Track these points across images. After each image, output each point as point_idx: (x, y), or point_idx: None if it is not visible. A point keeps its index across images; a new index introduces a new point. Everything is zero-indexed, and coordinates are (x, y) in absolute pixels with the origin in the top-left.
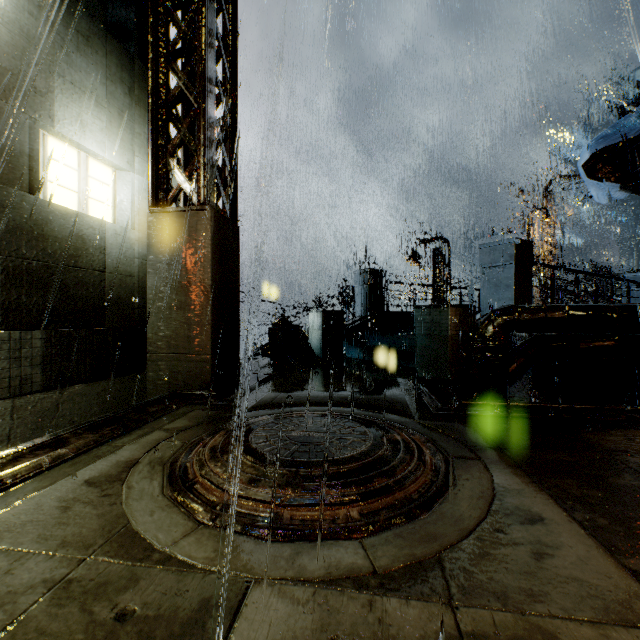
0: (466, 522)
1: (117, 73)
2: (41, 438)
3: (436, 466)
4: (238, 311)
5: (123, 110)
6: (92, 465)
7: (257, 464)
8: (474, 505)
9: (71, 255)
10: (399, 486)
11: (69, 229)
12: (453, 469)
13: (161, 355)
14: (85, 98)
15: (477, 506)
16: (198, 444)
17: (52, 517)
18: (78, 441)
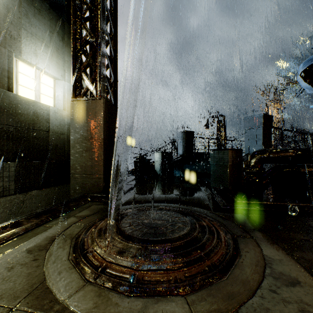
0: (251, 284)
1: (55, 29)
2: (8, 222)
3: (227, 242)
4: (118, 152)
5: (59, 48)
6: (32, 239)
7: (123, 241)
8: (254, 271)
9: (31, 123)
10: (207, 257)
11: (29, 109)
12: (238, 244)
13: (77, 175)
14: (38, 41)
15: (256, 271)
16: (93, 226)
17: (1, 275)
18: (27, 223)
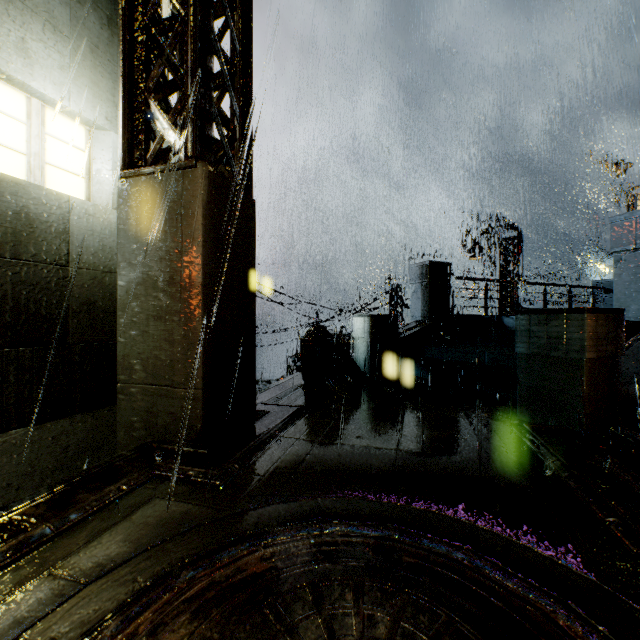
0: None
1: None
2: None
3: None
4: (252, 319)
5: (98, 46)
6: None
7: None
8: None
9: (7, 241)
10: None
11: (3, 203)
12: None
13: (135, 386)
14: (32, 18)
15: None
16: None
17: None
18: None
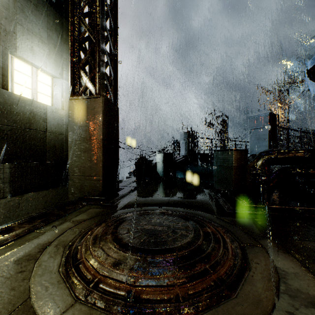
0: (265, 304)
1: (53, 25)
2: None
3: (235, 251)
4: (118, 153)
5: (57, 45)
6: (22, 246)
7: (120, 250)
8: (267, 287)
9: (27, 122)
10: (213, 270)
11: (26, 108)
12: (246, 254)
13: (75, 177)
14: (35, 38)
15: (269, 288)
16: (88, 232)
17: None
18: (18, 229)
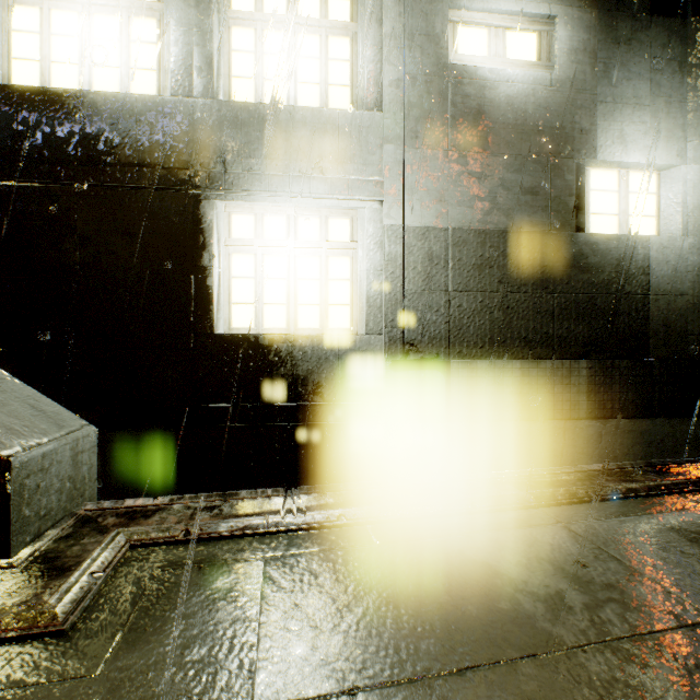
0: None
1: (662, 56)
2: (603, 464)
3: None
4: None
5: (670, 95)
6: (672, 513)
7: None
8: None
9: (611, 282)
10: None
11: (609, 256)
12: None
13: None
14: (625, 110)
15: None
16: None
17: (649, 550)
18: (644, 480)
